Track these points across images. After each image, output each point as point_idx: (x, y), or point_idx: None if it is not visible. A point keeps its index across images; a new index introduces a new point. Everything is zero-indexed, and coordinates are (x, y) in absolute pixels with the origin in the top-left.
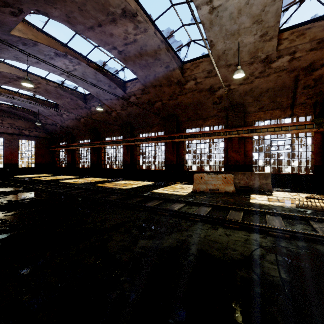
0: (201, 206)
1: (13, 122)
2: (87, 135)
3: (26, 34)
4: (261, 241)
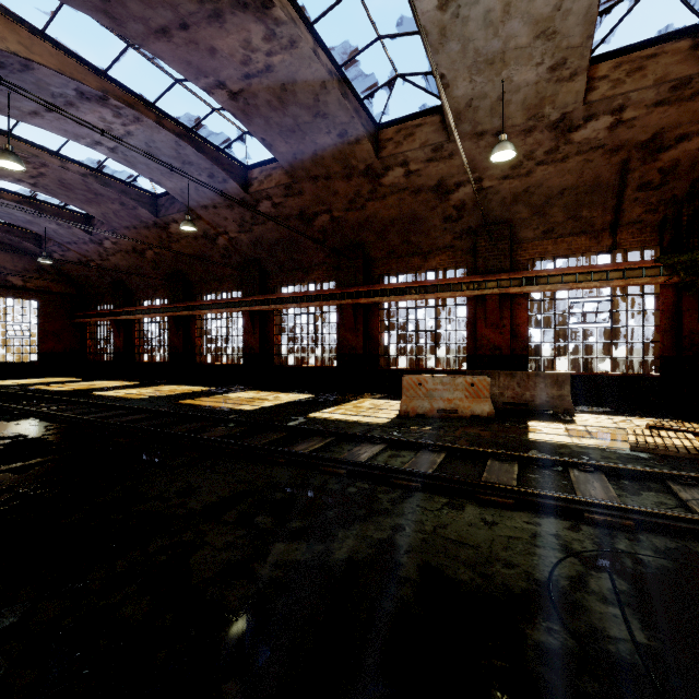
0: (422, 450)
1: None
2: (162, 289)
3: (1, 40)
4: (570, 539)
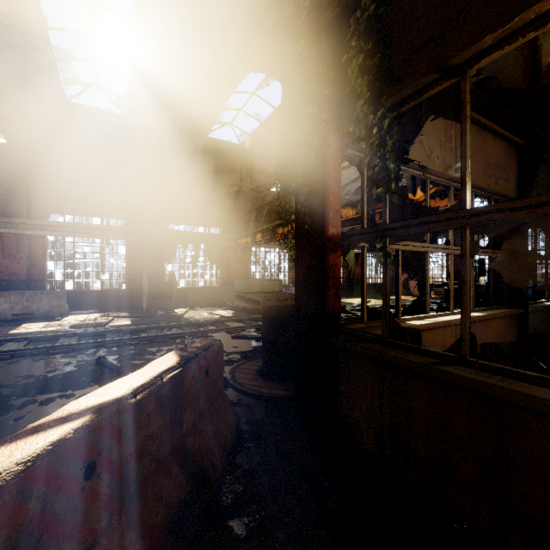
0: None
1: None
2: None
3: None
4: None
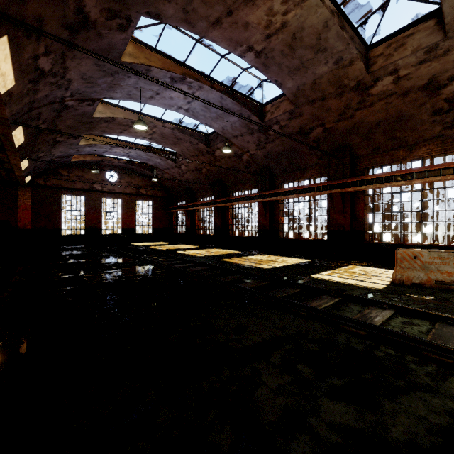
0: (439, 322)
1: (130, 180)
2: (210, 191)
3: (137, 58)
4: None
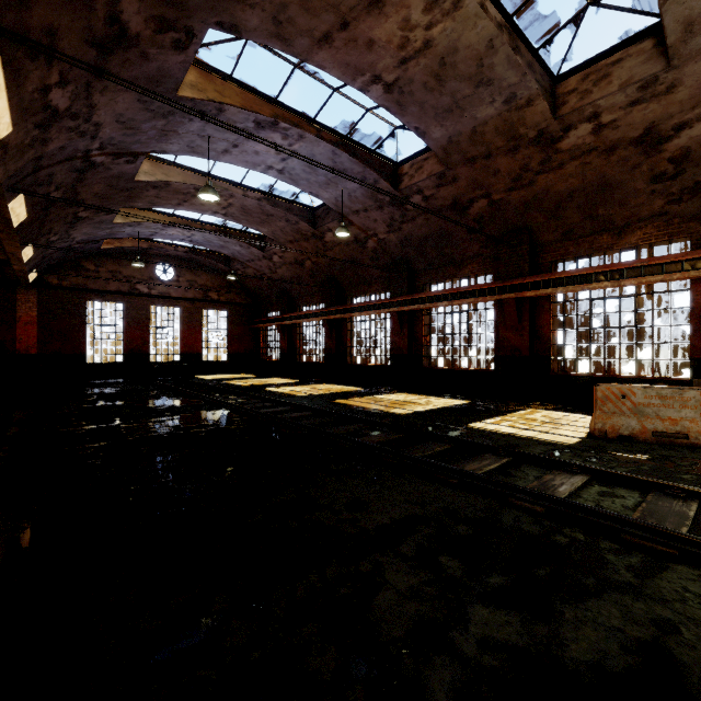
0: (653, 492)
1: (194, 279)
2: (318, 296)
3: (203, 92)
4: None
